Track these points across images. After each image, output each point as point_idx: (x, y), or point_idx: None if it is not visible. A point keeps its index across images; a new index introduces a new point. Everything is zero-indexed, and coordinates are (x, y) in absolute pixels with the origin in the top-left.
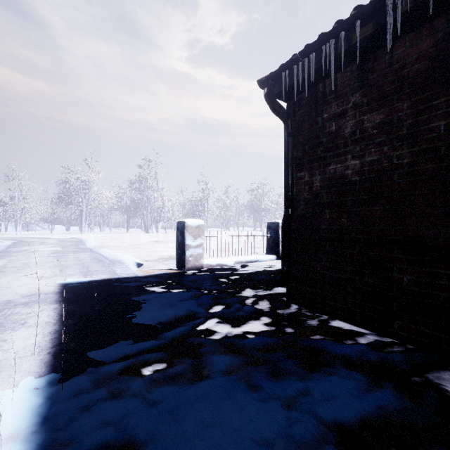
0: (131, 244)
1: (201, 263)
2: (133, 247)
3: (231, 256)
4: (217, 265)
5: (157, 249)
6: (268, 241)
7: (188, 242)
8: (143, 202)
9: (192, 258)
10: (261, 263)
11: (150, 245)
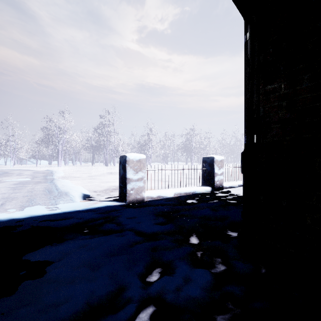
0: (90, 175)
1: (142, 196)
2: (90, 178)
3: (170, 186)
4: (158, 197)
5: (108, 180)
6: (204, 174)
7: (129, 176)
8: (104, 143)
9: (133, 191)
10: (198, 194)
11: (104, 176)
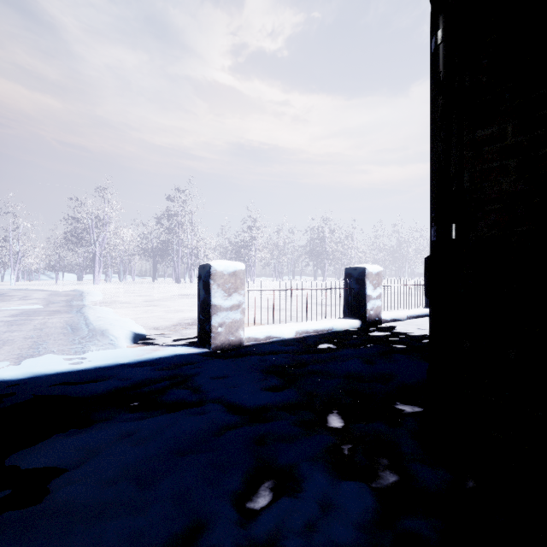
0: (148, 299)
1: (239, 336)
2: (148, 304)
3: (289, 319)
4: (267, 338)
5: (180, 308)
6: (348, 297)
7: (217, 301)
8: (173, 243)
9: (223, 328)
10: (338, 333)
11: (173, 301)
